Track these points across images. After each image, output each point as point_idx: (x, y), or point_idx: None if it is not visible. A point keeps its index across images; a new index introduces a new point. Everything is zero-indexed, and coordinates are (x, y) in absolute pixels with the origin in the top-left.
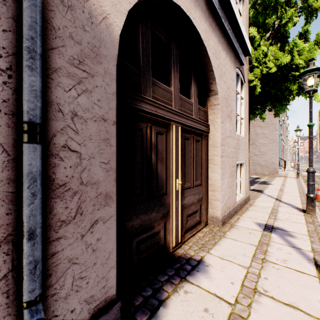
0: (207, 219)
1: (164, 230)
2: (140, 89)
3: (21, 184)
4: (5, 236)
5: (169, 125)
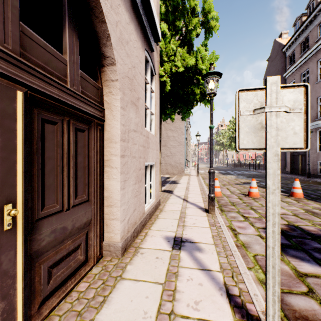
0: (102, 249)
1: None
2: None
3: None
4: None
5: None
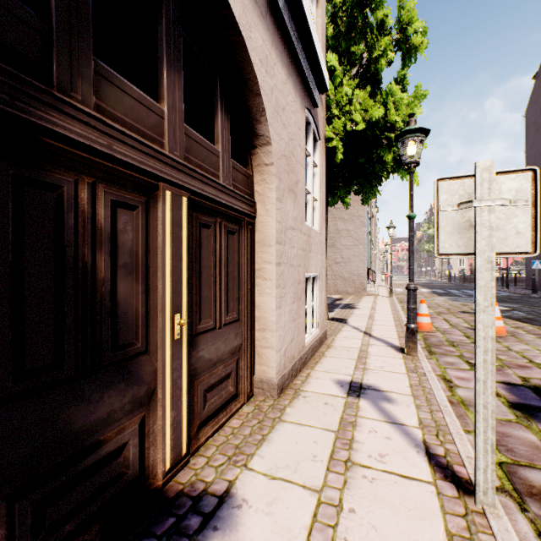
0: (252, 385)
1: (139, 440)
2: (50, 75)
3: None
4: None
5: (154, 190)
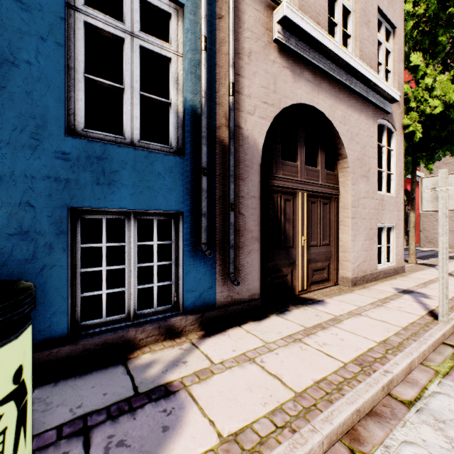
0: (337, 279)
1: (291, 275)
2: (273, 171)
3: (226, 228)
4: (222, 248)
5: (295, 193)
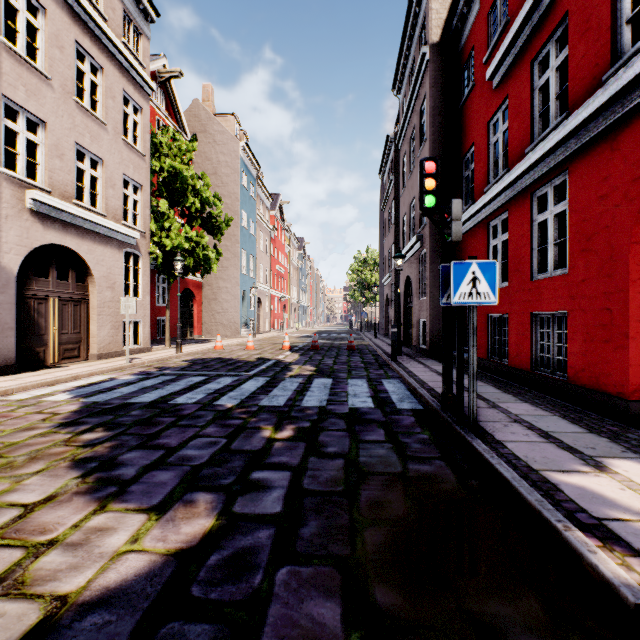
0: (88, 356)
1: (44, 353)
2: (28, 284)
3: None
4: None
5: (48, 299)
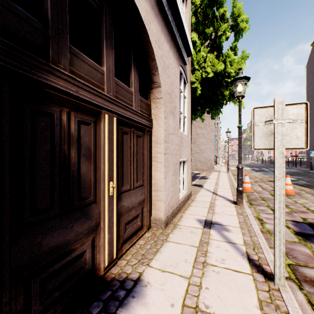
0: (150, 221)
1: (91, 250)
2: (48, 55)
3: None
4: None
5: (99, 114)
